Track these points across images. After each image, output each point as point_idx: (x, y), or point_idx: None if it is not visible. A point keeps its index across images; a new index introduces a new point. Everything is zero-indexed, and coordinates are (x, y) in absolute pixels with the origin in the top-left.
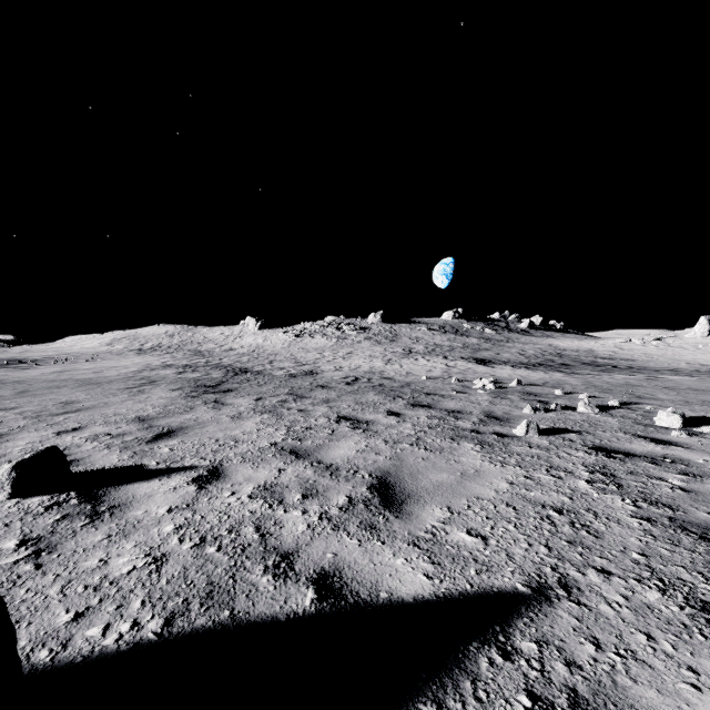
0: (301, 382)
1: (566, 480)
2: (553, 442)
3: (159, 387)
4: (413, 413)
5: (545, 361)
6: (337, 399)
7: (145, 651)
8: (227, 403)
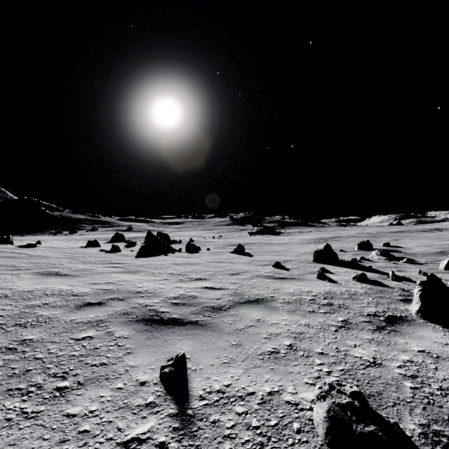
0: None
1: None
2: None
3: None
4: None
5: None
6: None
7: None
8: None
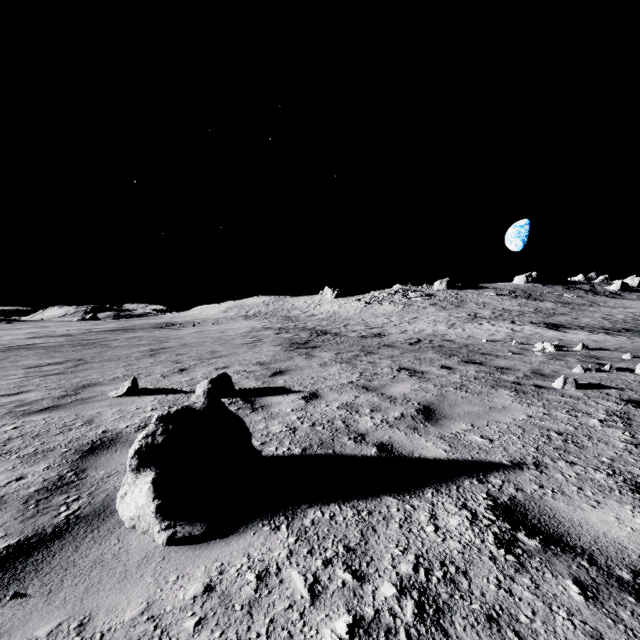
0: (370, 342)
1: (580, 418)
2: (587, 394)
3: (265, 343)
4: (463, 367)
5: (635, 326)
6: (400, 356)
7: (296, 457)
8: (315, 355)
